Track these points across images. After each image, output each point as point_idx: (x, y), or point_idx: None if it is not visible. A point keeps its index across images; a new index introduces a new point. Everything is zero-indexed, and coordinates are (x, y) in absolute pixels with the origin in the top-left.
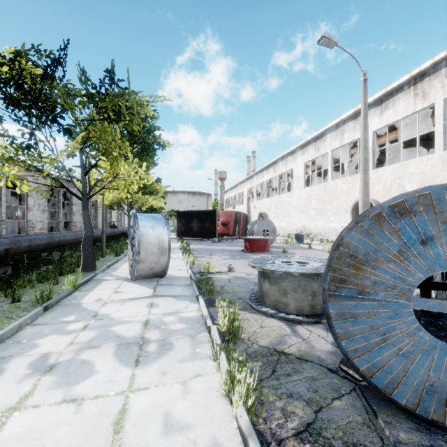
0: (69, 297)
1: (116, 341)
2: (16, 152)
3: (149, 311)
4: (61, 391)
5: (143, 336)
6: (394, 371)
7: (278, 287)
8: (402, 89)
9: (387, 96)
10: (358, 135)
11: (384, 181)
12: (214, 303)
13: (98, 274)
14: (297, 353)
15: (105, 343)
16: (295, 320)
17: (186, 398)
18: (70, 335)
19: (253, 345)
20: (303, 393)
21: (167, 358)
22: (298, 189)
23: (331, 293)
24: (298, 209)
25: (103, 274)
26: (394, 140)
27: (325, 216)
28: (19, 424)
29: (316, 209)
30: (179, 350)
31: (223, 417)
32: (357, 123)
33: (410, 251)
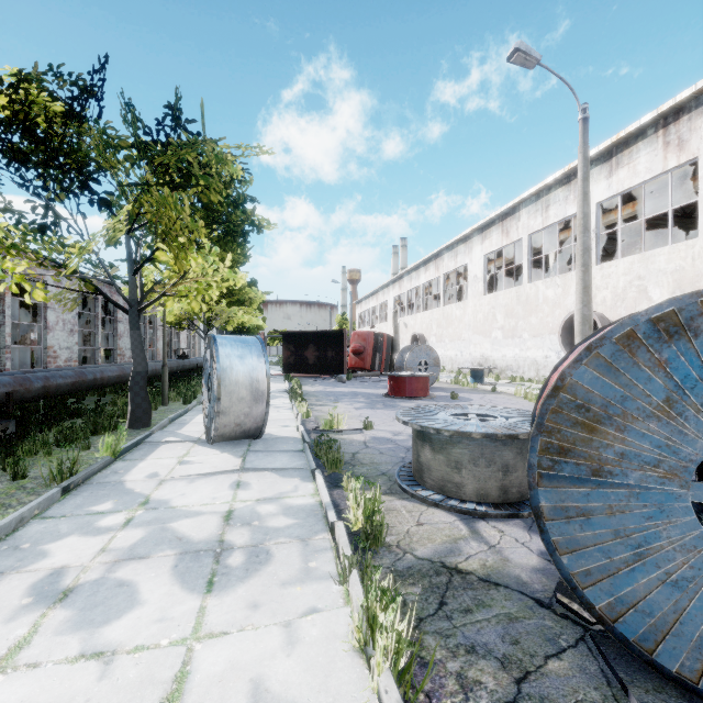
0: (105, 471)
1: (177, 547)
2: (23, 237)
3: (233, 495)
4: (79, 637)
5: (222, 538)
6: (657, 611)
7: (446, 456)
8: (644, 135)
9: (619, 147)
10: (572, 209)
11: (615, 283)
12: (340, 482)
13: (154, 433)
14: (481, 571)
15: (158, 550)
16: (476, 512)
17: (290, 653)
18: (101, 536)
19: (405, 556)
20: (494, 645)
21: (262, 578)
22: (475, 297)
23: (543, 472)
24: (475, 329)
25: (163, 433)
26: (630, 218)
27: (518, 339)
28: (1, 699)
29: (503, 328)
30: (281, 563)
31: (355, 691)
32: (571, 190)
33: (687, 399)
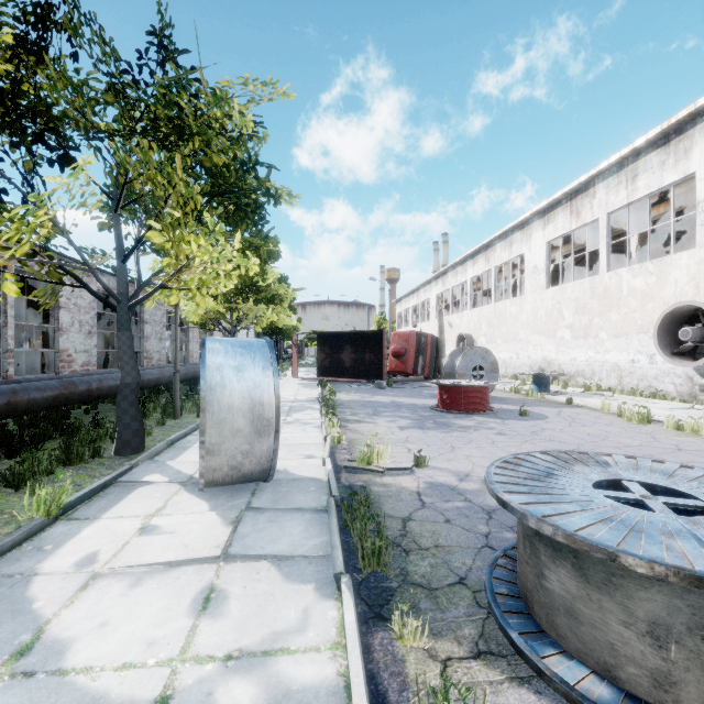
0: (26, 546)
1: None
2: None
3: (188, 633)
4: None
5: None
6: None
7: (622, 604)
8: None
9: None
10: (672, 176)
11: None
12: (385, 603)
13: (137, 466)
14: None
15: None
16: None
17: None
18: None
19: None
20: None
21: None
22: (535, 291)
23: None
24: (535, 328)
25: (148, 466)
26: None
27: (592, 340)
28: None
29: (572, 326)
30: None
31: None
32: (670, 152)
33: None
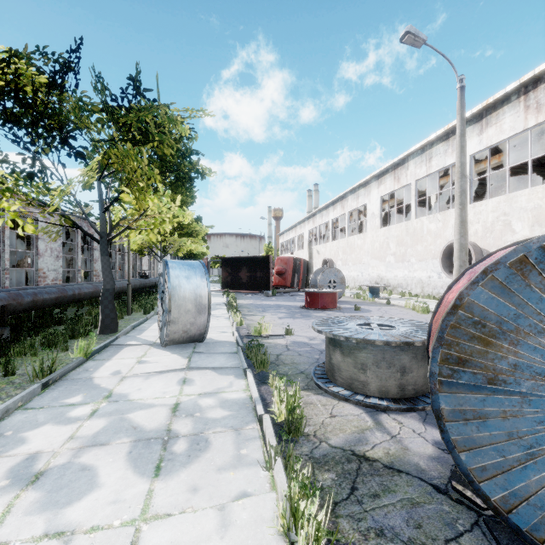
0: (79, 369)
1: (132, 435)
2: (15, 182)
3: (180, 389)
4: (45, 517)
5: (169, 428)
6: None
7: (354, 359)
8: (509, 100)
9: (488, 110)
10: (450, 160)
11: (485, 218)
12: (266, 379)
13: (119, 338)
14: (386, 459)
15: (116, 438)
16: (378, 406)
17: (224, 536)
18: (71, 425)
19: (321, 444)
20: (400, 529)
21: (201, 464)
22: (373, 230)
23: (443, 380)
24: (373, 255)
25: (126, 338)
26: (496, 167)
27: (407, 263)
28: None
29: (395, 254)
30: (217, 451)
31: None
32: (449, 145)
33: None
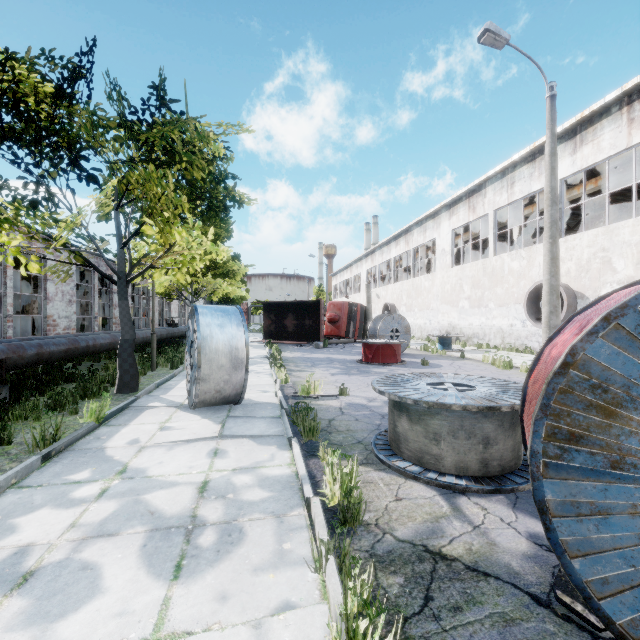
0: (89, 437)
1: (148, 522)
2: (16, 212)
3: (210, 463)
4: (30, 635)
5: (195, 513)
6: None
7: (424, 428)
8: (609, 113)
9: (583, 125)
10: (537, 185)
11: (579, 255)
12: (316, 450)
13: (140, 398)
14: (468, 558)
15: (128, 526)
16: (456, 486)
17: None
18: (74, 509)
19: (385, 537)
20: None
21: (232, 562)
22: (443, 269)
23: (549, 461)
24: (443, 299)
25: (148, 398)
26: (591, 194)
27: (484, 309)
28: None
29: (470, 298)
30: (254, 544)
31: None
32: (536, 167)
33: None
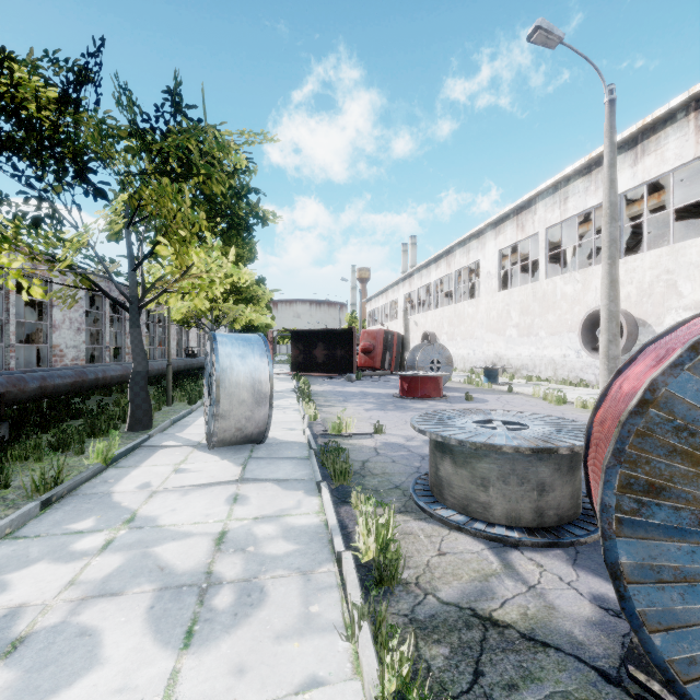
0: (95, 480)
1: (157, 579)
2: (16, 230)
3: (229, 511)
4: None
5: (210, 569)
6: None
7: (470, 472)
8: (674, 119)
9: (645, 133)
10: (593, 201)
11: (640, 277)
12: (348, 496)
13: (153, 437)
14: (523, 624)
15: (134, 584)
16: (507, 539)
17: None
18: (73, 563)
19: (426, 598)
20: None
21: (252, 628)
22: (488, 294)
23: (623, 517)
24: (488, 327)
25: (162, 437)
26: (653, 211)
27: (534, 337)
28: None
29: (518, 326)
30: (276, 606)
31: None
32: (592, 181)
33: None
